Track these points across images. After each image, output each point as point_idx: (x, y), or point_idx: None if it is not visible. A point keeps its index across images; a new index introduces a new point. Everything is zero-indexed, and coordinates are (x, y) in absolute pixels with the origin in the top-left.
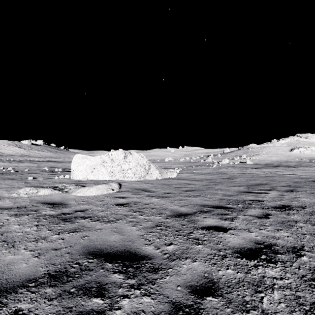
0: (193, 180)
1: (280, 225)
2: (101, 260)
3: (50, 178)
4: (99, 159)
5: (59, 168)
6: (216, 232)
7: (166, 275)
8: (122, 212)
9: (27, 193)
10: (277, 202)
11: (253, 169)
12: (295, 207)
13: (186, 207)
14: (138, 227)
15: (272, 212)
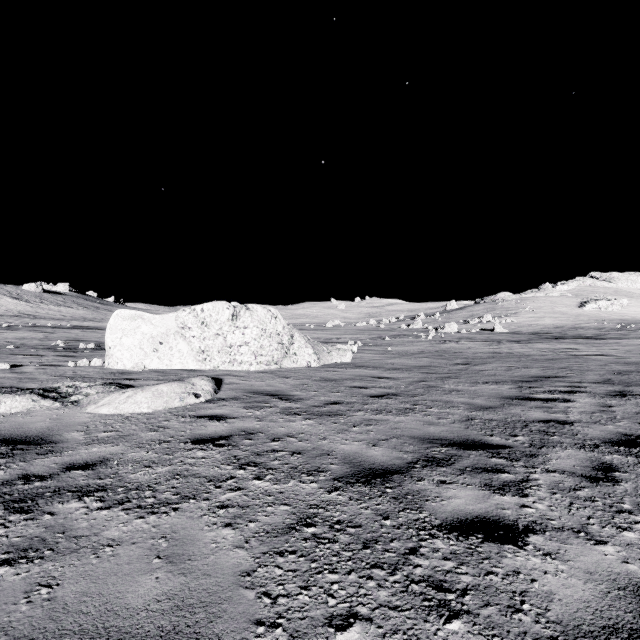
0: (389, 370)
1: None
2: None
3: (54, 367)
4: (172, 321)
5: (92, 341)
6: (493, 547)
7: None
8: (204, 469)
9: None
10: (606, 425)
11: (514, 344)
12: None
13: (385, 448)
14: (241, 531)
15: (615, 460)
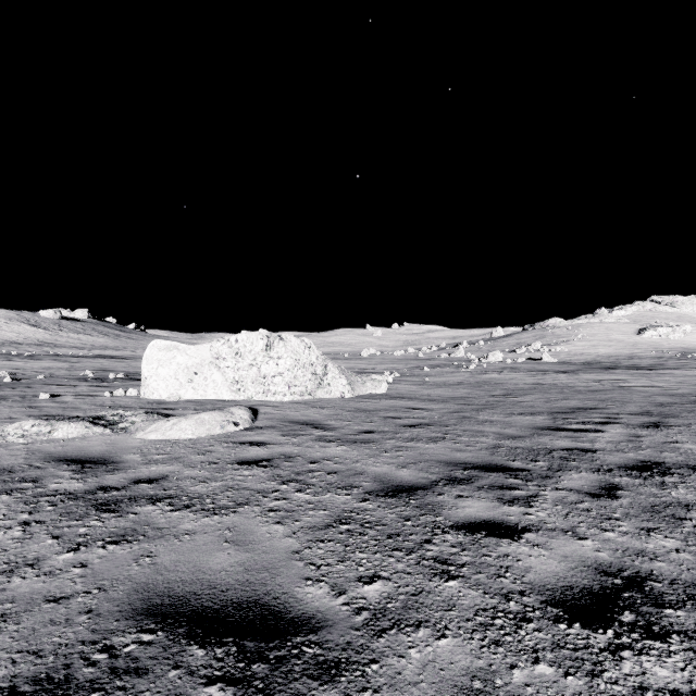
0: (425, 401)
1: (651, 517)
2: (177, 634)
3: (92, 397)
4: (207, 352)
5: (120, 371)
6: (493, 540)
7: (362, 690)
8: (252, 484)
9: (26, 434)
10: (628, 453)
11: (560, 374)
12: (674, 467)
13: (413, 470)
14: (289, 527)
15: (622, 482)
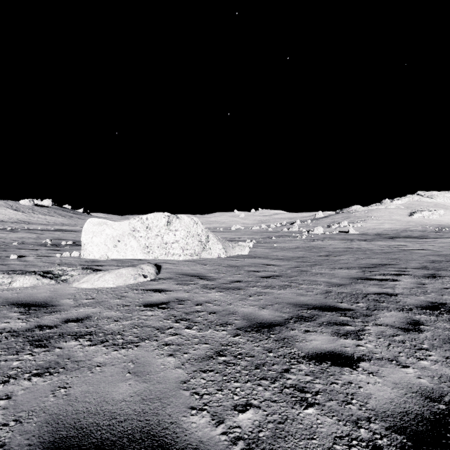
0: (275, 259)
1: None
2: None
3: (47, 257)
4: (126, 226)
5: (70, 240)
6: (337, 368)
7: None
8: (153, 322)
9: None
10: (419, 296)
11: (362, 242)
12: None
13: (270, 310)
14: (179, 359)
15: (422, 318)
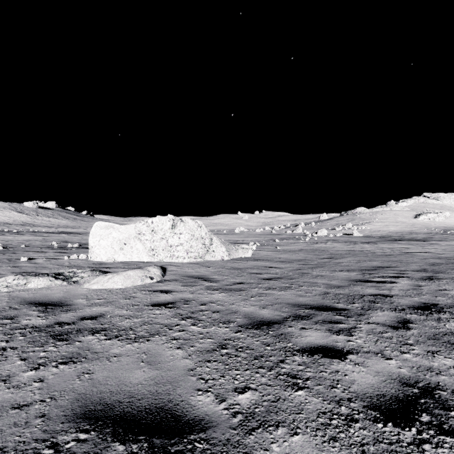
0: (277, 262)
1: (434, 343)
2: (104, 433)
3: (56, 260)
4: (132, 230)
5: (75, 242)
6: (327, 360)
7: None
8: (161, 320)
9: (9, 285)
10: (414, 297)
11: (365, 244)
12: (446, 307)
13: (270, 309)
14: (186, 351)
15: (412, 317)
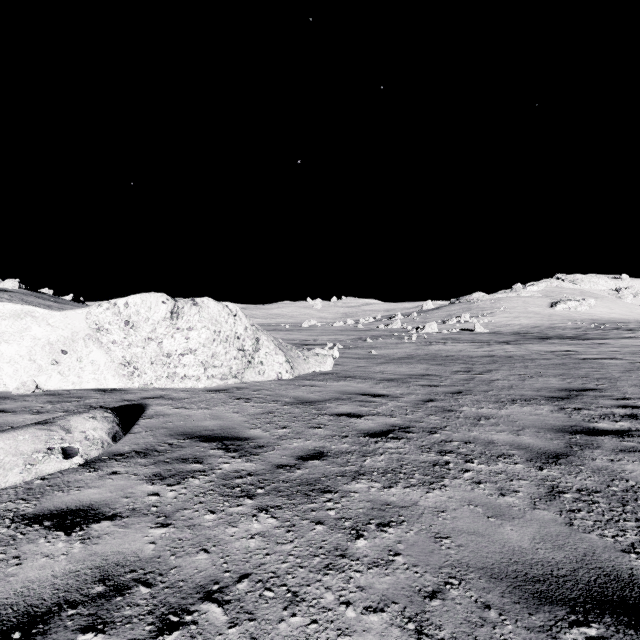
0: (382, 381)
1: None
2: None
3: None
4: (80, 321)
5: None
6: None
7: None
8: None
9: None
10: None
11: (505, 345)
12: None
13: None
14: None
15: None
